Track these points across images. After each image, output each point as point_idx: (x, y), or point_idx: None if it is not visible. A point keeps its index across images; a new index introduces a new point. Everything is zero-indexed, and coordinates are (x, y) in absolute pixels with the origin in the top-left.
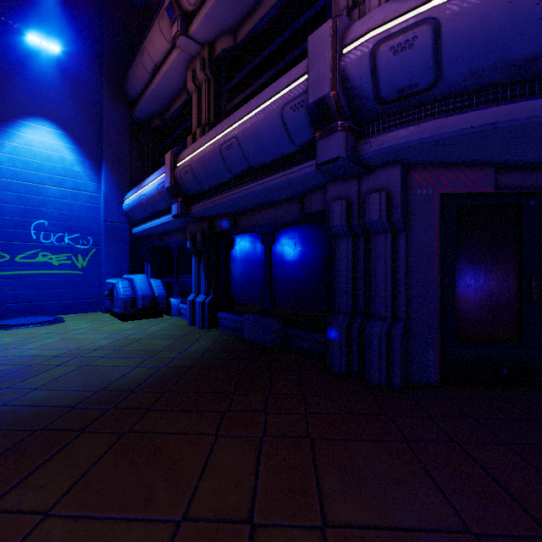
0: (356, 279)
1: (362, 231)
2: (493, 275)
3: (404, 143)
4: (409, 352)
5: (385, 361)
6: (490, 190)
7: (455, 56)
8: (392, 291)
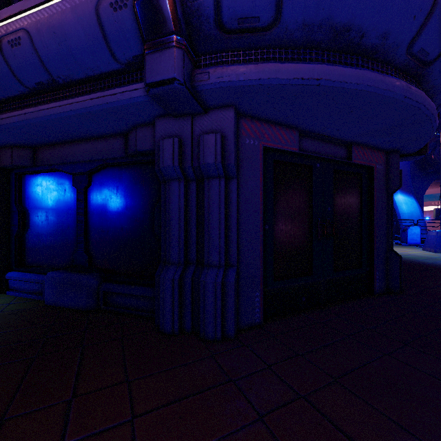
0: (189, 226)
1: (195, 175)
2: (296, 221)
3: (243, 81)
4: (240, 297)
5: (221, 311)
6: (296, 150)
7: None
8: (225, 238)
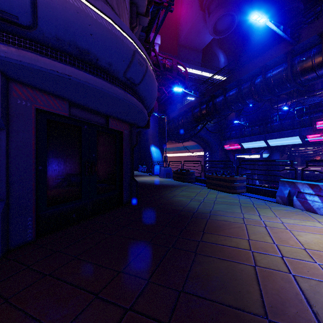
0: None
1: None
2: (68, 163)
3: (5, 57)
4: (10, 224)
5: None
6: (67, 115)
7: (47, 18)
8: None
